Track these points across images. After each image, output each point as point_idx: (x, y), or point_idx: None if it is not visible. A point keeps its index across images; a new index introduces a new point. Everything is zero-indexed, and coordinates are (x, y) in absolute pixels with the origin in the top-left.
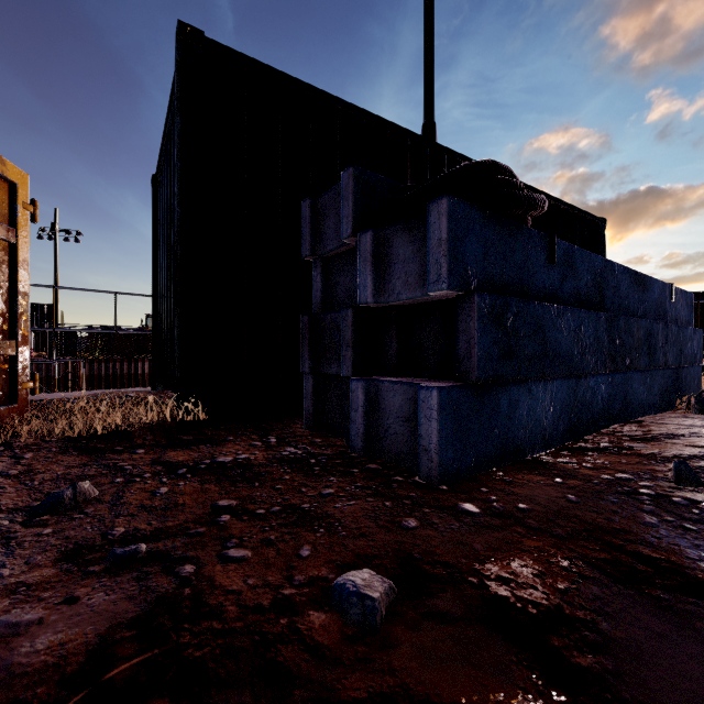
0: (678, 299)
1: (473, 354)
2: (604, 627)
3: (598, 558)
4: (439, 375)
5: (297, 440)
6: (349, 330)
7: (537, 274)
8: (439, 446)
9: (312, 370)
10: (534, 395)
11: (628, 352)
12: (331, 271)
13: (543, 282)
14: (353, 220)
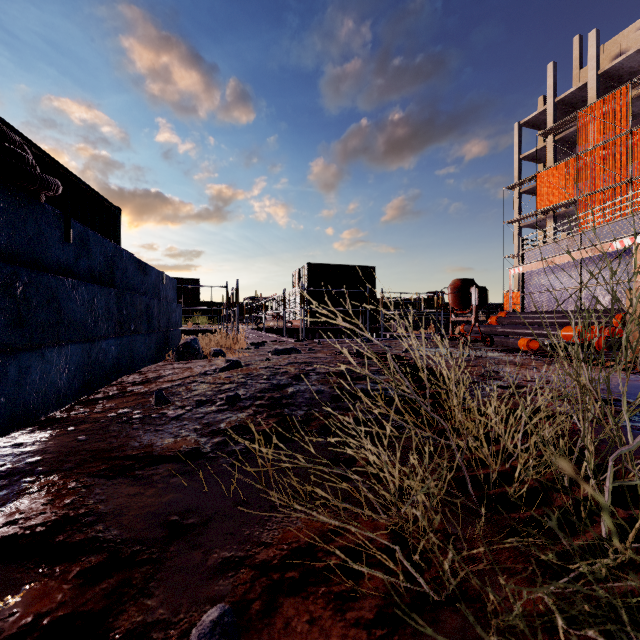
0: (168, 283)
1: None
2: (100, 509)
3: (100, 470)
4: None
5: None
6: None
7: (52, 248)
8: None
9: None
10: (48, 360)
11: (133, 320)
12: None
13: (59, 256)
14: None
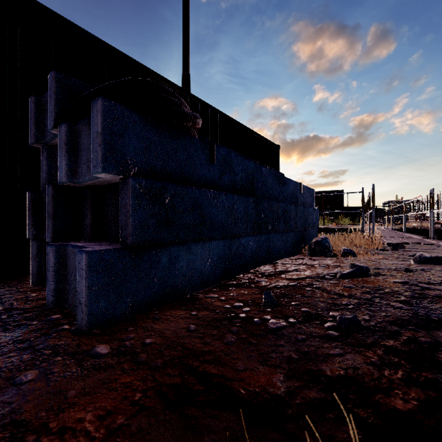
0: (305, 192)
1: (128, 224)
2: None
3: (170, 384)
4: (117, 240)
5: (13, 296)
6: (50, 204)
7: (199, 168)
8: (88, 299)
9: (36, 236)
10: (193, 252)
11: (270, 221)
12: (55, 157)
13: (205, 174)
14: (55, 115)
